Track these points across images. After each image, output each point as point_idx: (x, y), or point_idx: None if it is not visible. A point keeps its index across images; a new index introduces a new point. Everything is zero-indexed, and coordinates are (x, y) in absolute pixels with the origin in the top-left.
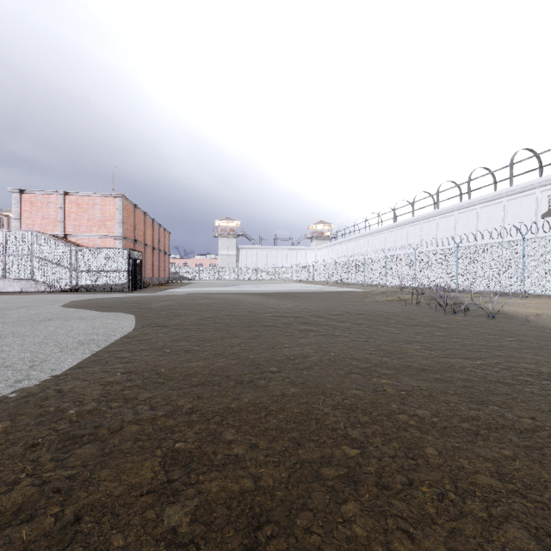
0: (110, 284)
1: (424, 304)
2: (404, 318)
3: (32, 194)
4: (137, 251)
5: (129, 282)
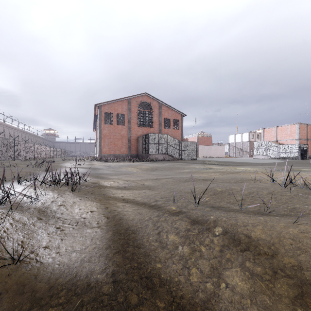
0: (291, 157)
1: None
2: None
3: (266, 129)
4: (304, 144)
5: (299, 156)
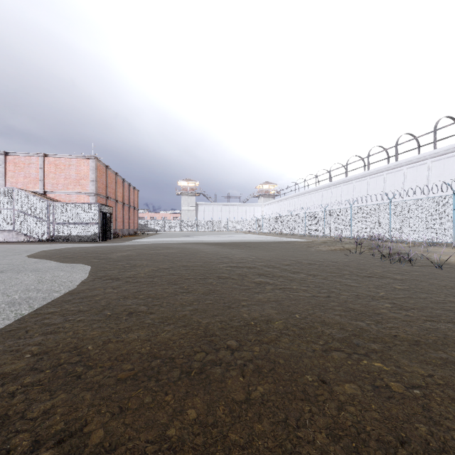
0: (83, 235)
1: (366, 253)
2: (354, 268)
3: (15, 156)
4: (107, 206)
5: (100, 233)
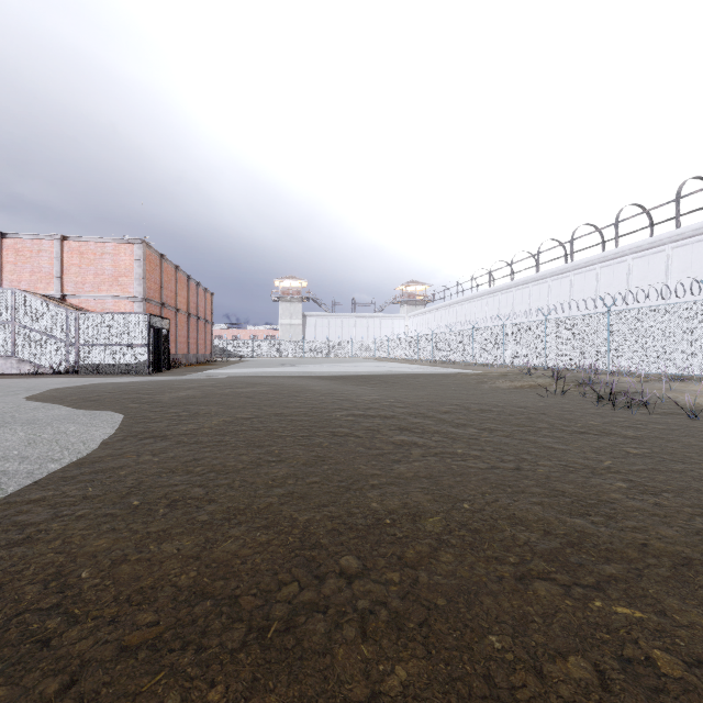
0: (123, 363)
1: (572, 393)
2: (556, 417)
3: (17, 238)
4: (162, 318)
5: (149, 361)
